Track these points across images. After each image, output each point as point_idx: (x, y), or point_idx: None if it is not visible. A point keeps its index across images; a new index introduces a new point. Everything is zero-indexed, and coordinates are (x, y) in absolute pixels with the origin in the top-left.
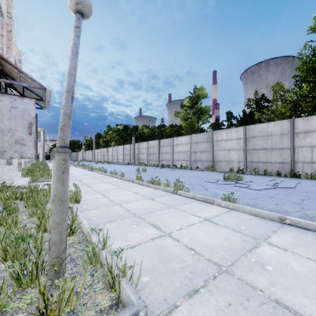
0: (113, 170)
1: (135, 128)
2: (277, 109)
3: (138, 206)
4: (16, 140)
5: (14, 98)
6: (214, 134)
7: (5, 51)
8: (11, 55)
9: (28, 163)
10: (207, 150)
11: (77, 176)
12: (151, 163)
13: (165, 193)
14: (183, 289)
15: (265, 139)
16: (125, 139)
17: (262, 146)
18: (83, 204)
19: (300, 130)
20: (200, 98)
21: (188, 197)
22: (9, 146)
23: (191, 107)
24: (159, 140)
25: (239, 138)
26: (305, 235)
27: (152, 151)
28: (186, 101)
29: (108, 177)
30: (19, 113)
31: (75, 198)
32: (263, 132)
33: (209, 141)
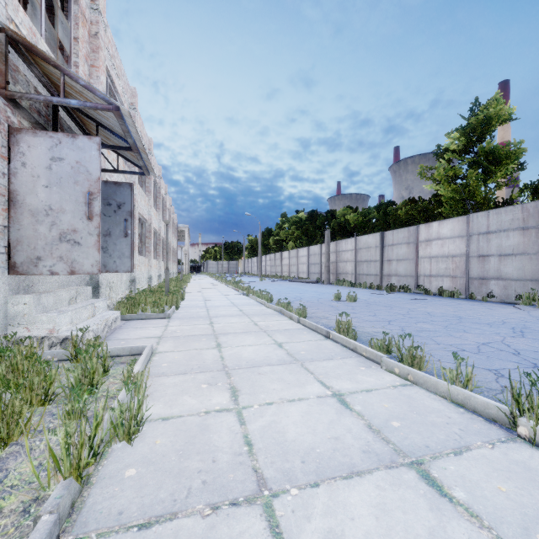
0: (287, 294)
1: (330, 214)
2: None
3: None
4: (61, 234)
5: (57, 137)
6: None
7: (85, 71)
8: (97, 78)
9: (159, 278)
10: (522, 250)
11: (215, 306)
12: (365, 281)
13: (464, 422)
14: None
15: None
16: (312, 237)
17: None
18: (143, 450)
19: None
20: (492, 126)
21: None
22: (48, 247)
23: (464, 152)
24: (382, 234)
25: None
26: None
27: (365, 257)
28: (452, 140)
29: (271, 315)
30: (67, 171)
31: (76, 458)
32: None
33: (531, 226)
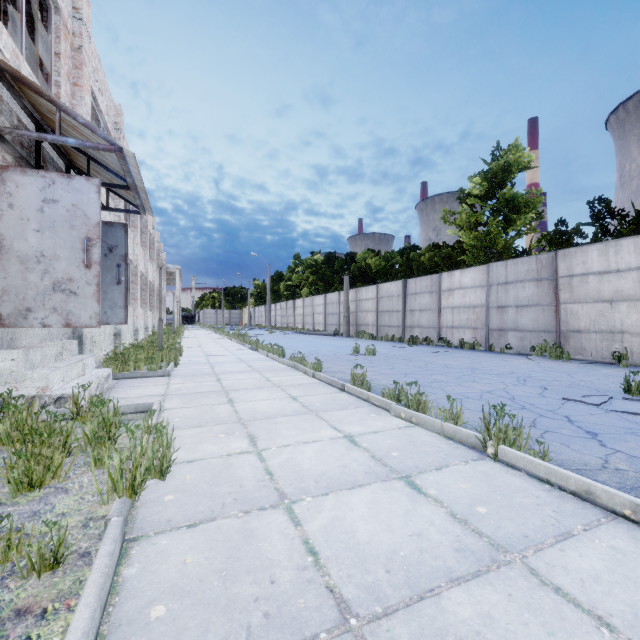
0: (301, 348)
1: (350, 257)
2: None
3: (360, 525)
4: (54, 283)
5: (50, 177)
6: (561, 259)
7: (67, 91)
8: (81, 99)
9: (145, 331)
10: (536, 302)
11: (220, 362)
12: (386, 334)
13: (450, 450)
14: None
15: None
16: (329, 283)
17: None
18: (176, 483)
19: None
20: (512, 173)
21: (552, 483)
22: (39, 297)
23: (486, 198)
24: (405, 282)
25: None
26: None
27: (387, 307)
28: (474, 184)
29: (284, 371)
30: (62, 214)
31: (130, 479)
32: None
33: (544, 278)
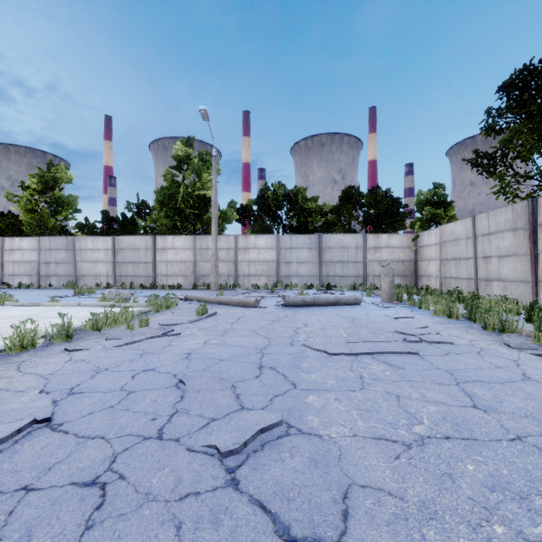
0: None
1: None
2: (160, 219)
3: None
4: None
5: None
6: (77, 241)
7: None
8: None
9: None
10: (66, 261)
11: None
12: None
13: None
14: (1, 320)
15: (133, 253)
16: None
17: (131, 259)
18: None
19: (160, 246)
20: (59, 184)
21: (17, 305)
22: None
23: (42, 193)
24: None
25: (108, 248)
26: (84, 308)
27: None
28: (33, 182)
29: None
30: None
31: None
32: (132, 245)
33: (70, 249)
